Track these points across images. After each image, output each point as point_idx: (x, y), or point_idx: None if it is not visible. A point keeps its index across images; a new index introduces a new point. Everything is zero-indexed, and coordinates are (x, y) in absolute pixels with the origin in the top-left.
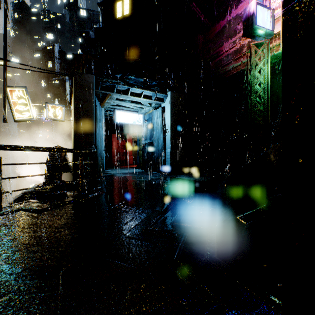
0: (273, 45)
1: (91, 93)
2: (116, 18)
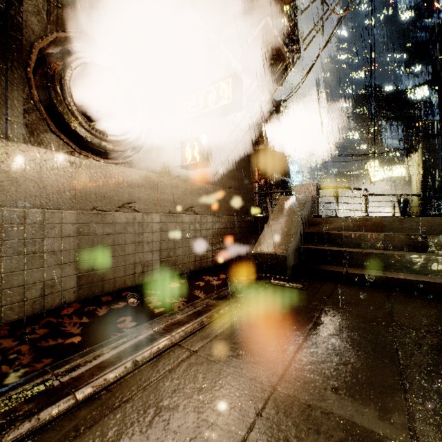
0: None
1: (437, 153)
2: None
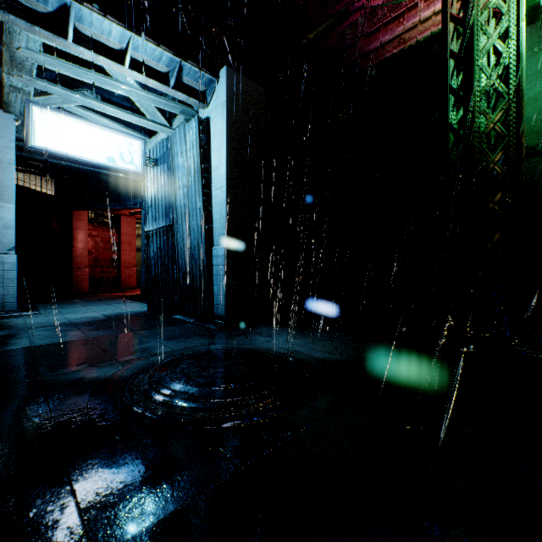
0: None
1: None
2: None
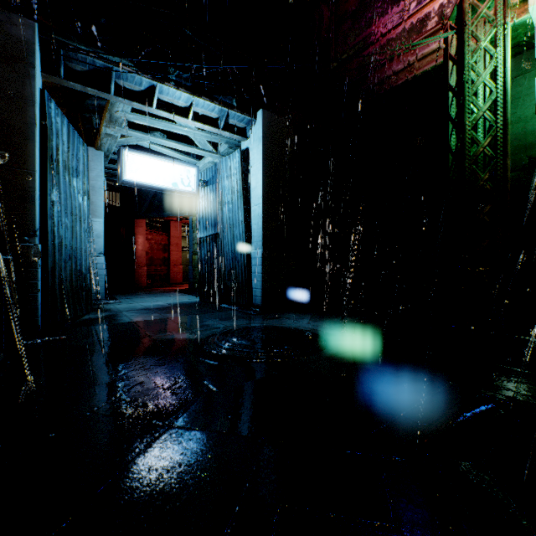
0: None
1: (22, 73)
2: None
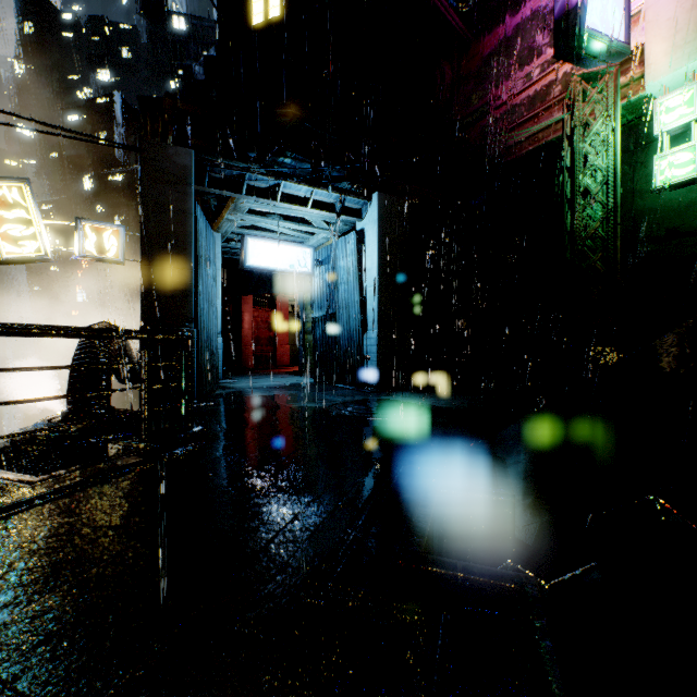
0: (627, 79)
1: (184, 193)
2: (252, 28)
